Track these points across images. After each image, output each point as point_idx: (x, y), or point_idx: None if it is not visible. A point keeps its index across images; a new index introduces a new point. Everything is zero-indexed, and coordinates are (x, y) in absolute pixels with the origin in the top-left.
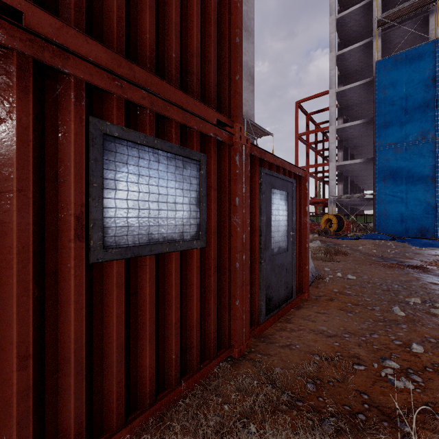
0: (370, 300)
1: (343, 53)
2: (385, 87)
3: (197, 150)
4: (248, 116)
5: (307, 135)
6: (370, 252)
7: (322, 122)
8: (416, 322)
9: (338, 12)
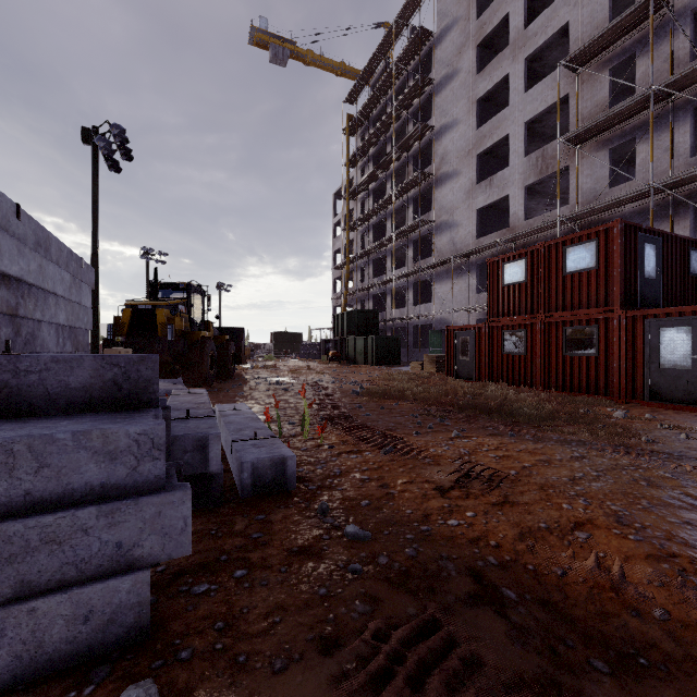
0: None
1: None
2: None
3: (594, 325)
4: None
5: None
6: None
7: None
8: None
9: None
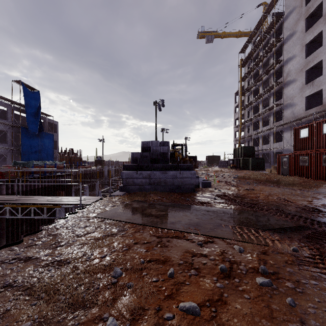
0: None
1: None
2: None
3: None
4: None
5: None
6: None
7: None
8: None
9: None
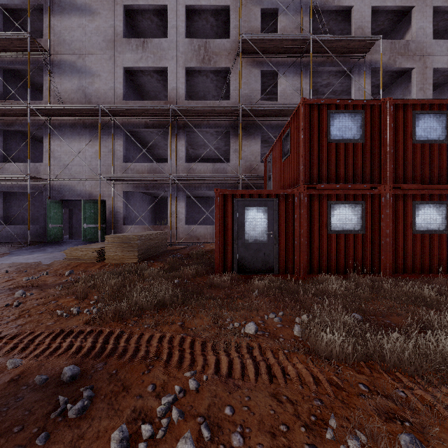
0: None
1: None
2: None
3: (445, 201)
4: None
5: None
6: None
7: None
8: None
9: None
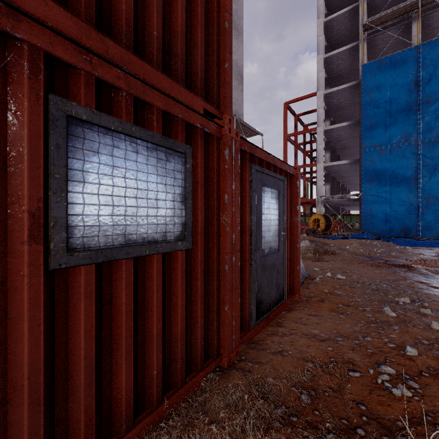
0: (360, 301)
1: (331, 56)
2: (370, 90)
3: (182, 141)
4: (238, 116)
5: (296, 136)
6: (357, 252)
7: (310, 123)
8: (407, 323)
9: (325, 16)
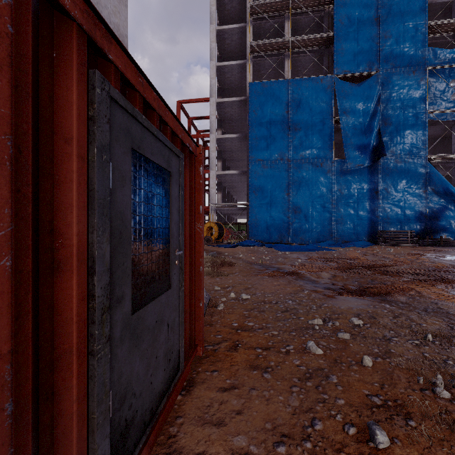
0: (278, 334)
1: (223, 66)
2: (256, 108)
3: None
4: None
5: None
6: (250, 260)
7: (203, 130)
8: (340, 364)
9: (218, 26)
